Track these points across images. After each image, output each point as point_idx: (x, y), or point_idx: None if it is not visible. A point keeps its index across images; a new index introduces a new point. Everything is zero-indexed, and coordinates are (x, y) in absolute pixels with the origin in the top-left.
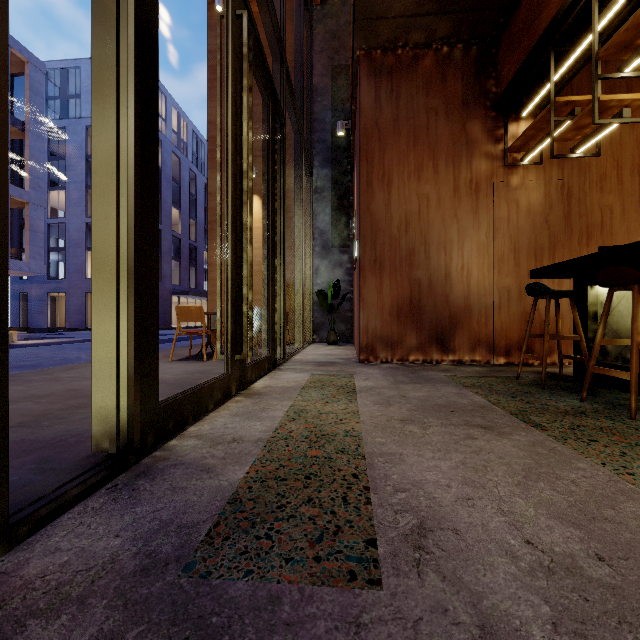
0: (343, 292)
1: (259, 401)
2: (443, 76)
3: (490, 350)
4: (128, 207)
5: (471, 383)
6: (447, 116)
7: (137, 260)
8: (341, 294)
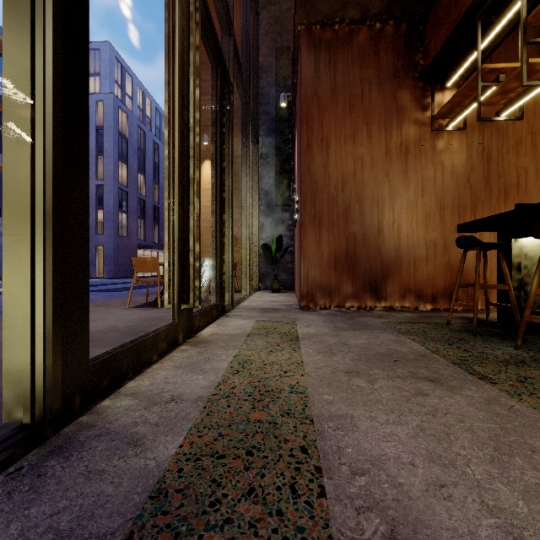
0: (285, 246)
1: (204, 350)
2: (376, 50)
3: (418, 297)
4: (45, 142)
5: (406, 329)
6: (379, 86)
7: (57, 203)
8: (283, 247)
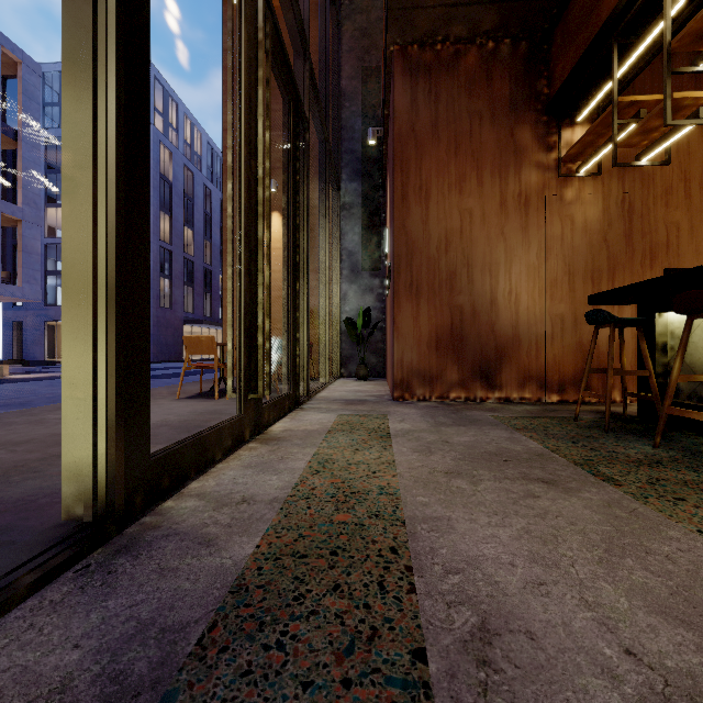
0: (374, 320)
1: (277, 448)
2: (488, 75)
3: (541, 386)
4: (107, 211)
5: (523, 425)
6: (493, 120)
7: (119, 278)
8: (372, 323)
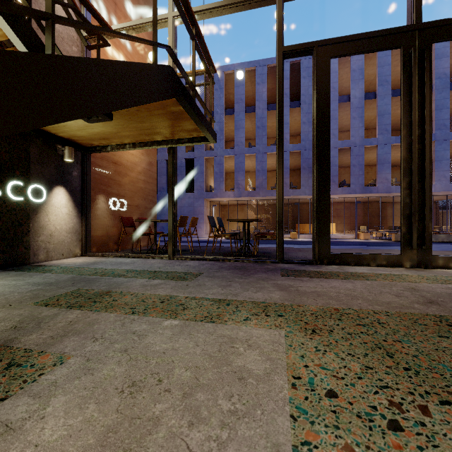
0: None
1: (401, 270)
2: None
3: None
4: (314, 196)
5: None
6: None
7: (316, 210)
8: None
